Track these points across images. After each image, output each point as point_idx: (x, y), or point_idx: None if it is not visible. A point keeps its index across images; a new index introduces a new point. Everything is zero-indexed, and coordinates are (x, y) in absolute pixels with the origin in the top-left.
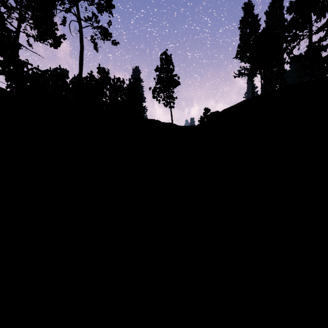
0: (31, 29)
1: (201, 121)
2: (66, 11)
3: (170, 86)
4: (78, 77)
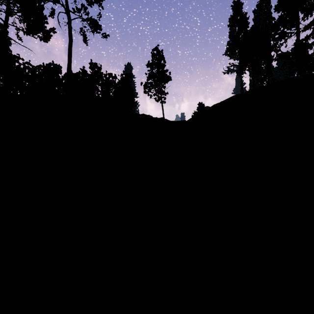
0: (20, 23)
1: (195, 117)
2: (54, 1)
3: (161, 81)
4: (67, 71)
